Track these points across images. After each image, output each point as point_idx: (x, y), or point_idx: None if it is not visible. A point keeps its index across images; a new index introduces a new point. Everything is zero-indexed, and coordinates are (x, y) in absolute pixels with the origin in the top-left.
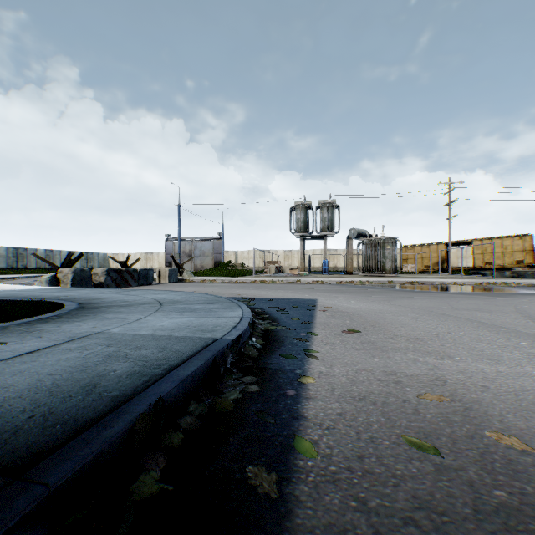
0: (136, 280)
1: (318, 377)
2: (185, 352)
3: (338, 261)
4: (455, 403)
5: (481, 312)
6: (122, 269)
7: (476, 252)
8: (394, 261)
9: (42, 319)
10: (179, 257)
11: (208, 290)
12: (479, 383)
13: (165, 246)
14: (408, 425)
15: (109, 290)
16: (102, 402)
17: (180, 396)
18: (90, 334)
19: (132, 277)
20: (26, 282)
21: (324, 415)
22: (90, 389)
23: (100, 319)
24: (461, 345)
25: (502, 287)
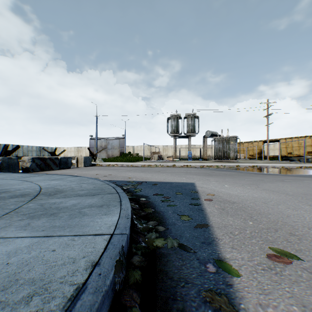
0: (57, 165)
1: None
2: None
3: (196, 152)
4: None
5: None
6: (45, 157)
7: (282, 146)
8: (235, 151)
9: None
10: (96, 149)
11: (108, 173)
12: None
13: (90, 142)
14: None
15: (20, 175)
16: None
17: None
18: None
19: (54, 163)
20: None
21: None
22: None
23: None
24: None
25: None
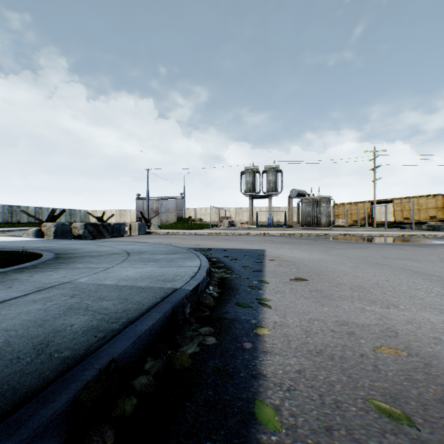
0: (110, 233)
1: (272, 327)
2: (145, 303)
3: (280, 216)
4: (412, 357)
5: (410, 261)
6: (98, 223)
7: (396, 209)
8: (328, 216)
9: (18, 269)
10: (147, 213)
11: (171, 241)
12: (430, 334)
13: (136, 204)
14: (371, 386)
15: (85, 241)
16: (50, 365)
17: (136, 353)
18: (58, 284)
19: (107, 230)
20: (17, 234)
21: (283, 372)
22: (42, 349)
23: (71, 269)
24: (402, 293)
25: (422, 239)
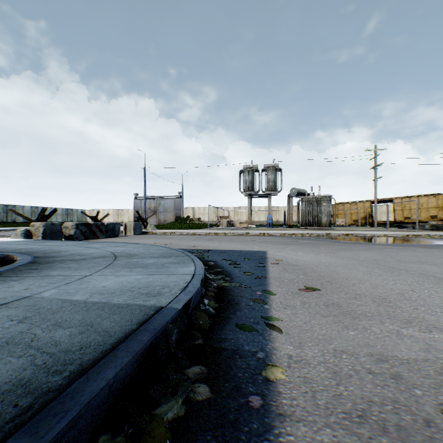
0: (104, 233)
1: (287, 366)
2: (114, 333)
3: (279, 216)
4: None
5: (427, 265)
6: (91, 223)
7: (397, 208)
8: (329, 216)
9: None
10: (144, 213)
11: (167, 242)
12: None
13: (134, 203)
14: None
15: (74, 242)
16: None
17: (80, 433)
18: (13, 301)
19: (100, 230)
20: (9, 234)
21: None
22: None
23: (41, 278)
24: (437, 309)
25: (428, 239)
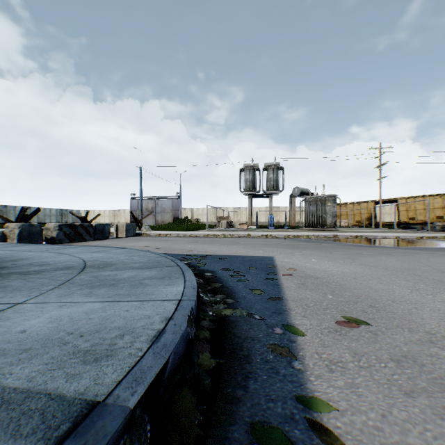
0: (92, 235)
1: None
2: None
3: (280, 217)
4: None
5: None
6: (76, 224)
7: (401, 209)
8: (334, 216)
9: None
10: (141, 213)
11: (160, 245)
12: None
13: (131, 203)
14: None
15: (49, 247)
16: None
17: None
18: None
19: (87, 232)
20: None
21: None
22: None
23: None
24: None
25: None
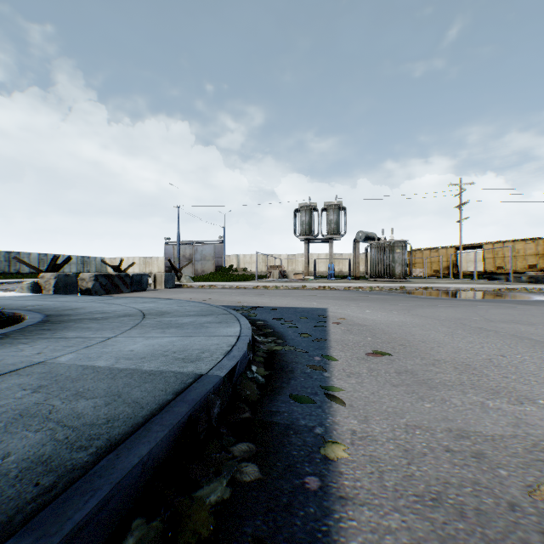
0: (128, 286)
1: (350, 443)
2: (146, 404)
3: (343, 265)
4: None
5: (522, 325)
6: (112, 274)
7: (487, 256)
8: (404, 265)
9: None
10: (178, 262)
11: (206, 297)
12: None
13: (165, 249)
14: None
15: (92, 298)
16: None
17: (110, 516)
18: (24, 367)
19: (124, 283)
20: (12, 287)
21: None
22: None
23: (56, 340)
24: (531, 377)
25: (525, 294)
